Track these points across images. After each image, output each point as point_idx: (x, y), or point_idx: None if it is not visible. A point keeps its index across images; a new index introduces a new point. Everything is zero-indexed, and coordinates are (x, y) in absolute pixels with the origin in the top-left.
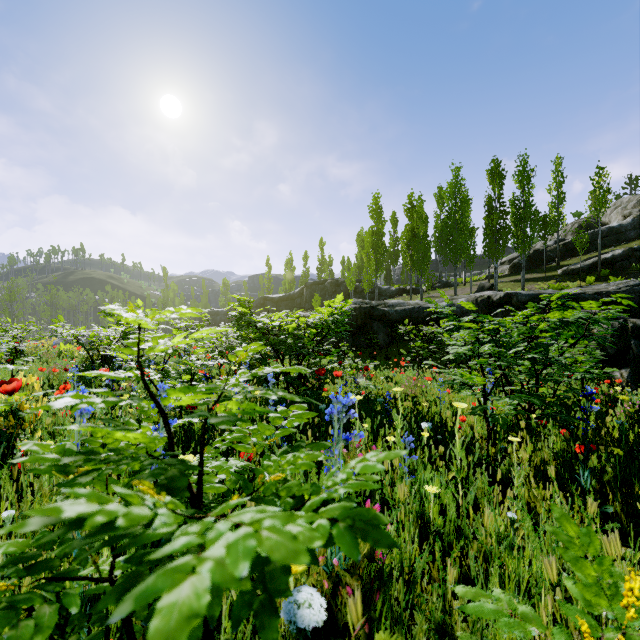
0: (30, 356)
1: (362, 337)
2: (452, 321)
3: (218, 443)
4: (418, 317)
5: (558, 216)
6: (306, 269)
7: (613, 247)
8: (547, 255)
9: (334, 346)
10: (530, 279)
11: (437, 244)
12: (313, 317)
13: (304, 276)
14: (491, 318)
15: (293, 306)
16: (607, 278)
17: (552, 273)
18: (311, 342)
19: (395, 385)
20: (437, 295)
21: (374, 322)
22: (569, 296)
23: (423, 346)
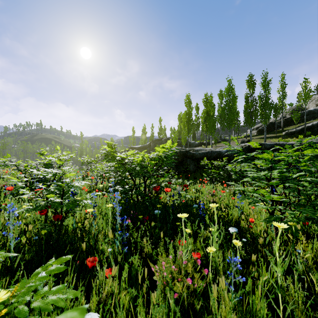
0: (0, 177)
1: (181, 167)
2: (242, 155)
3: (35, 277)
4: (211, 156)
5: (282, 104)
6: (152, 133)
7: (311, 120)
8: (276, 125)
9: (166, 172)
10: (268, 137)
11: (219, 119)
12: (152, 153)
13: (151, 136)
14: (271, 153)
15: (146, 151)
16: (309, 136)
17: (280, 134)
18: (151, 169)
19: (201, 194)
20: (219, 145)
21: (187, 159)
22: (315, 140)
23: (216, 172)
